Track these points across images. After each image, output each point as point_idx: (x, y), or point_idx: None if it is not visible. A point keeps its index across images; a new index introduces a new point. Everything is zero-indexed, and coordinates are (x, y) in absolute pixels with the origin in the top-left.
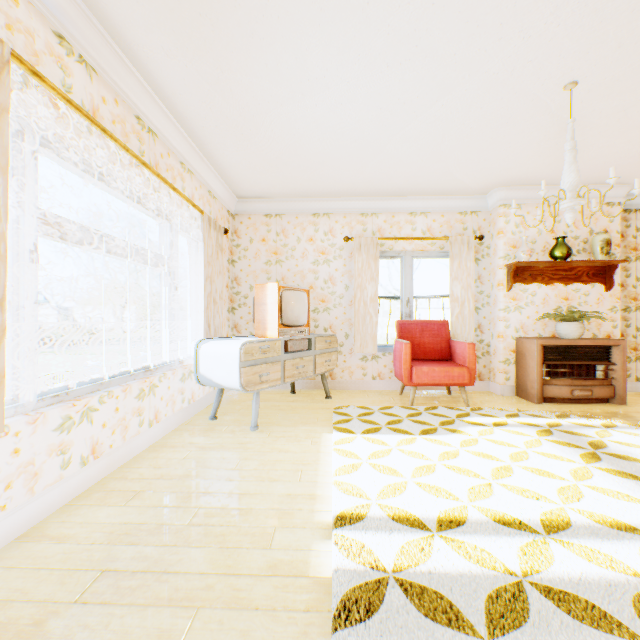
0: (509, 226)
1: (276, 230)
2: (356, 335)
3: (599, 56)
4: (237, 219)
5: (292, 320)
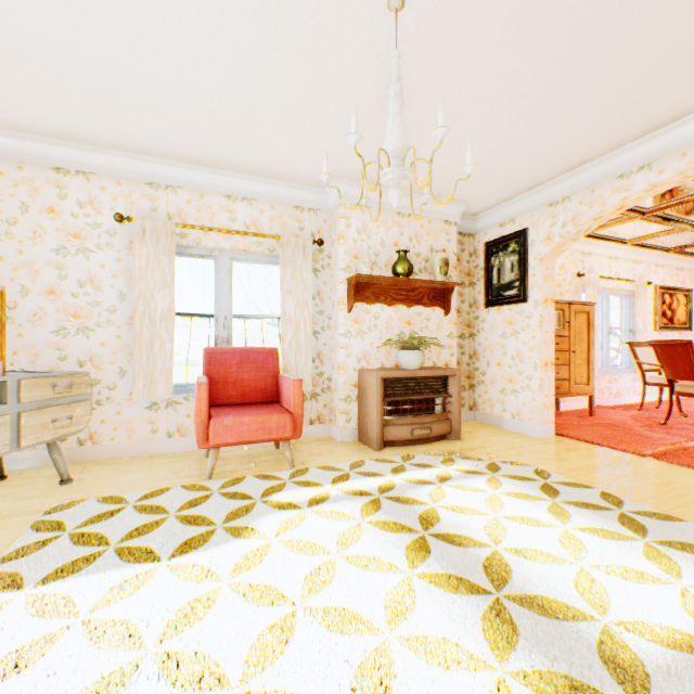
0: (351, 231)
1: None
2: (138, 371)
3: None
4: None
5: None
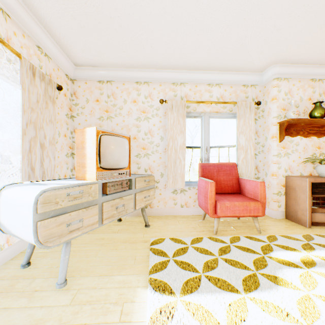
0: (280, 94)
1: (107, 93)
2: (169, 174)
3: None
4: (76, 83)
5: (112, 163)
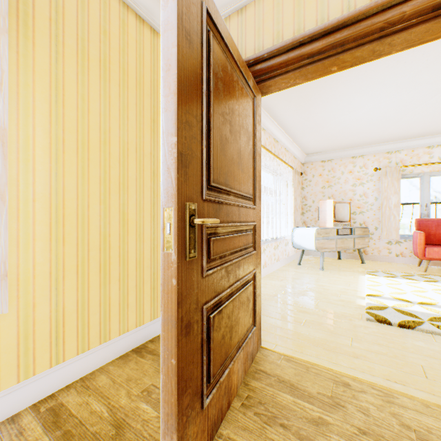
0: None
1: (328, 169)
2: (382, 228)
3: None
4: (305, 165)
5: (340, 218)
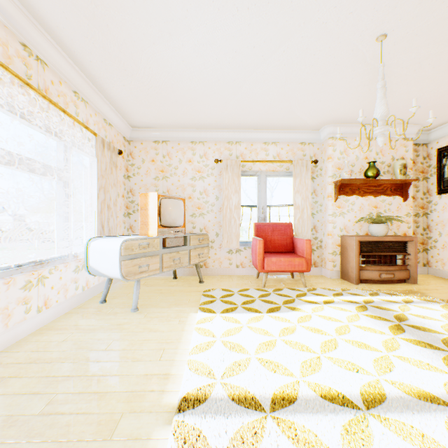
0: (336, 153)
1: (163, 153)
2: (224, 234)
3: (404, 11)
4: (132, 144)
5: (170, 222)
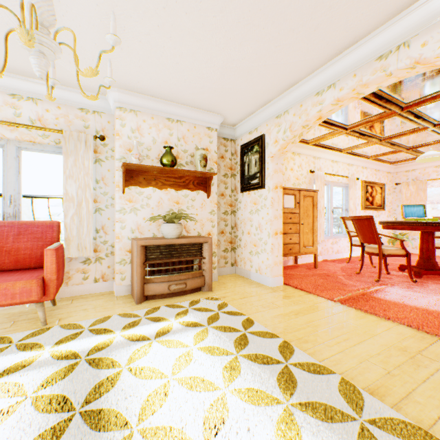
0: (126, 130)
1: None
2: None
3: None
4: None
5: None
